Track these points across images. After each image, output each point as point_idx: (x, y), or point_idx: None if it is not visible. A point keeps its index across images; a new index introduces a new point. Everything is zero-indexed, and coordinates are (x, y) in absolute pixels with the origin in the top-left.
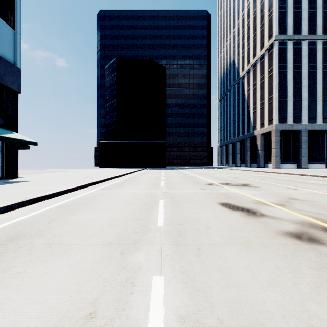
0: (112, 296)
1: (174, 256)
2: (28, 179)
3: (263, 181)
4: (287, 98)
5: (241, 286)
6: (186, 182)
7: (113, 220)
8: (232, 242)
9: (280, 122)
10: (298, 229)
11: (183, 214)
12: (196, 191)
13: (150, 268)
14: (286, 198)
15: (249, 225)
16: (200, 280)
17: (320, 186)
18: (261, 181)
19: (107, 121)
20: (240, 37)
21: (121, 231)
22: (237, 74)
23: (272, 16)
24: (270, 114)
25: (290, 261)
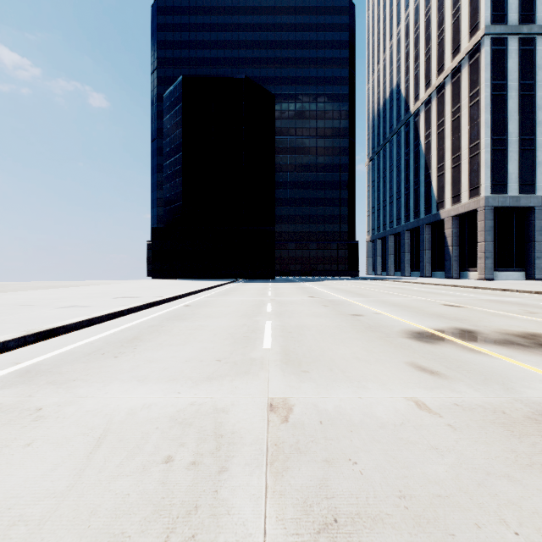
0: None
1: None
2: None
3: None
4: (507, 147)
5: None
6: (338, 326)
7: None
8: None
9: (494, 192)
10: None
11: None
12: (418, 394)
13: None
14: None
15: None
16: None
17: None
18: (541, 318)
19: (167, 194)
20: (412, 40)
21: None
22: (406, 108)
23: None
24: (473, 178)
25: None
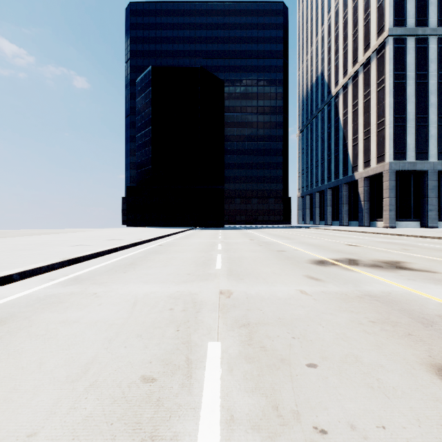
0: None
1: None
2: None
3: (413, 253)
4: (406, 123)
5: None
6: (266, 257)
7: None
8: None
9: (395, 158)
10: None
11: None
12: (303, 288)
13: None
14: None
15: None
16: None
17: None
18: (408, 253)
19: (138, 160)
20: (333, 37)
21: None
22: (328, 91)
23: (383, 0)
24: (379, 147)
25: None
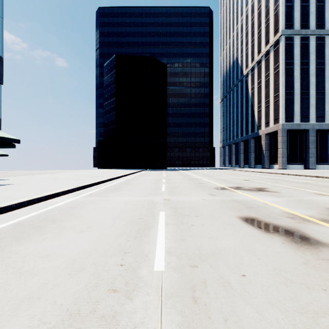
0: None
1: None
2: (10, 182)
3: (278, 184)
4: (294, 96)
5: None
6: (191, 186)
7: (81, 256)
8: None
9: (286, 121)
10: None
11: (195, 241)
12: (205, 198)
13: None
14: (325, 209)
15: (310, 267)
16: None
17: None
18: (276, 184)
19: (106, 121)
20: (244, 34)
21: (85, 288)
22: (241, 72)
23: (278, 10)
24: (275, 113)
25: None
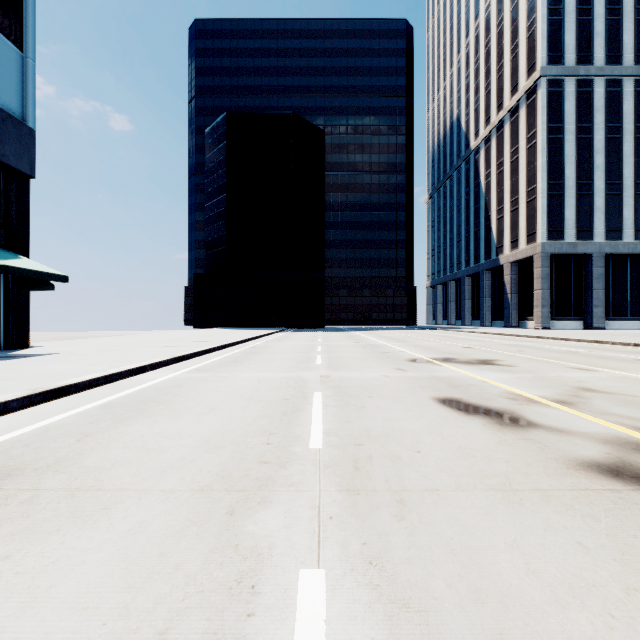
0: (203, 623)
1: (347, 518)
2: (50, 350)
3: (521, 353)
4: (564, 192)
5: (506, 595)
6: (367, 356)
7: (215, 436)
8: (473, 486)
9: (550, 238)
10: (612, 456)
11: (364, 423)
12: (387, 374)
13: (294, 549)
14: (573, 388)
15: (504, 445)
16: (409, 579)
17: (638, 365)
18: (516, 353)
19: (209, 237)
20: (472, 71)
21: (231, 460)
22: (466, 144)
23: (534, 29)
24: (530, 223)
25: (609, 531)
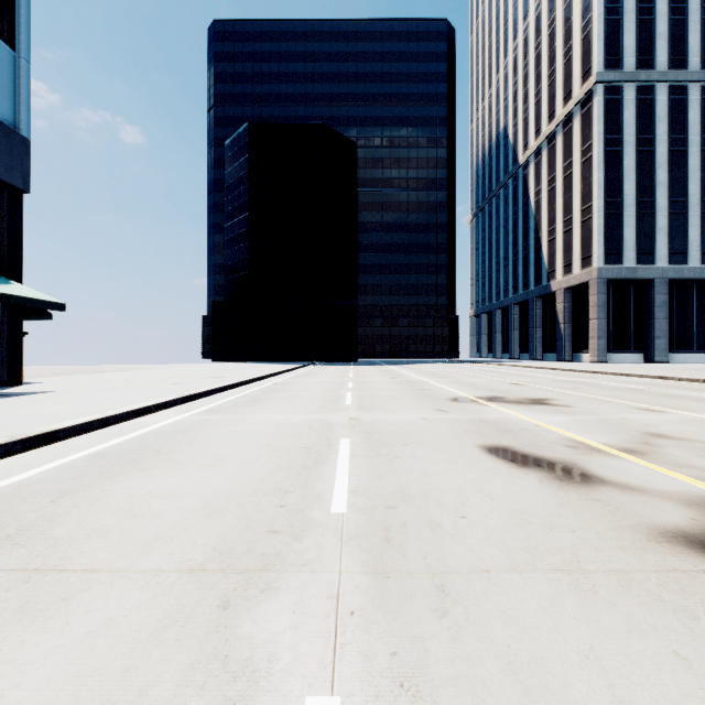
0: None
1: (373, 614)
2: (45, 388)
3: (578, 391)
4: (623, 210)
5: None
6: (403, 395)
7: (218, 496)
8: (532, 566)
9: (607, 262)
10: (699, 523)
11: (397, 478)
12: (426, 416)
13: (300, 662)
14: (641, 434)
15: (567, 508)
16: None
17: None
18: (572, 391)
19: (229, 261)
20: (520, 77)
21: (234, 529)
22: (514, 158)
23: (589, 30)
24: (585, 245)
25: None
